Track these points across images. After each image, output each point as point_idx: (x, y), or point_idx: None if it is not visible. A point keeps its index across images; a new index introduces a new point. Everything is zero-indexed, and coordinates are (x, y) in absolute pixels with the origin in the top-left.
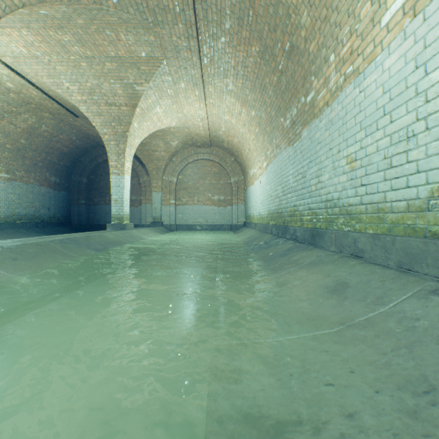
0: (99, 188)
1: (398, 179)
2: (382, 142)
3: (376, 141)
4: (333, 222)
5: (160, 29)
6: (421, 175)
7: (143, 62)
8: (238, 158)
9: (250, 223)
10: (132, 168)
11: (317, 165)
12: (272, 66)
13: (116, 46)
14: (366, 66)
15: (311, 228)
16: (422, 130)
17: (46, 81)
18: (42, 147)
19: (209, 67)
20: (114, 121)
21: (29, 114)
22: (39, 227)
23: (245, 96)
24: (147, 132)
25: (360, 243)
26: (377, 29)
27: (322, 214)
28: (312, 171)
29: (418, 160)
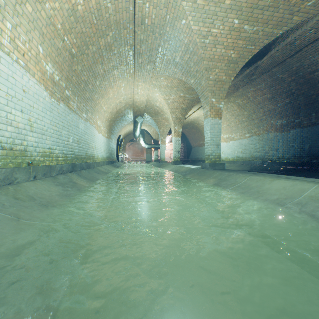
0: None
1: None
2: None
3: None
4: None
5: None
6: None
7: None
8: None
9: None
10: None
11: None
12: None
13: None
14: None
15: None
16: None
17: None
18: None
19: None
20: None
21: None
22: None
23: None
24: None
25: None
26: None
27: None
28: None
29: None
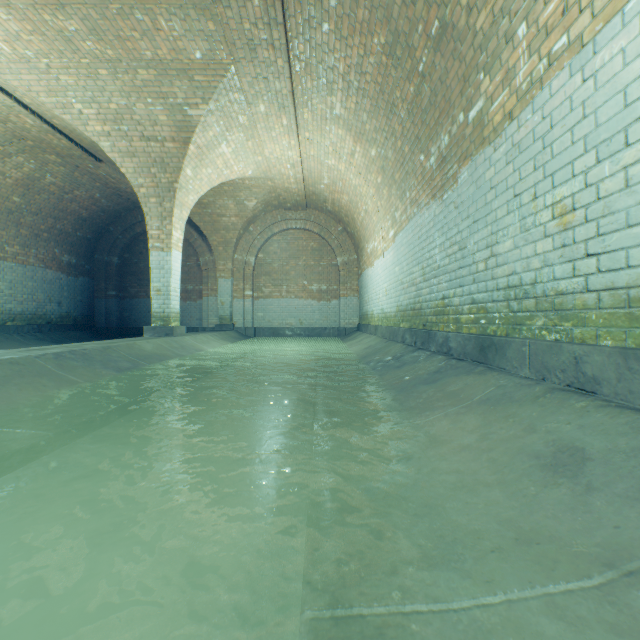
0: (138, 272)
1: None
2: (639, 167)
3: (624, 168)
4: (521, 325)
5: (224, 9)
6: None
7: (197, 69)
8: (348, 226)
9: (366, 326)
10: (188, 242)
11: (490, 226)
12: (407, 68)
13: (153, 40)
14: (600, 26)
15: (479, 335)
16: None
17: (45, 100)
18: (48, 209)
19: (304, 77)
20: (154, 165)
21: (24, 157)
22: (43, 332)
23: (360, 124)
24: (208, 185)
25: (590, 366)
26: None
27: (498, 310)
28: (478, 238)
29: None
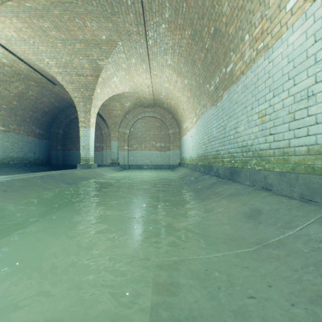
0: (72, 137)
1: (300, 129)
2: (287, 100)
3: (282, 100)
4: (247, 163)
5: (116, 18)
6: (319, 126)
7: (103, 43)
8: (174, 115)
9: (183, 164)
10: (96, 123)
11: (235, 120)
12: (200, 46)
13: (83, 31)
14: (274, 42)
15: (230, 167)
16: (320, 90)
17: (31, 57)
18: (29, 107)
19: (153, 47)
20: (82, 87)
21: (19, 83)
22: (27, 166)
23: (180, 69)
24: (107, 96)
25: (269, 179)
26: (283, 13)
27: (238, 156)
28: (231, 124)
29: (317, 114)
